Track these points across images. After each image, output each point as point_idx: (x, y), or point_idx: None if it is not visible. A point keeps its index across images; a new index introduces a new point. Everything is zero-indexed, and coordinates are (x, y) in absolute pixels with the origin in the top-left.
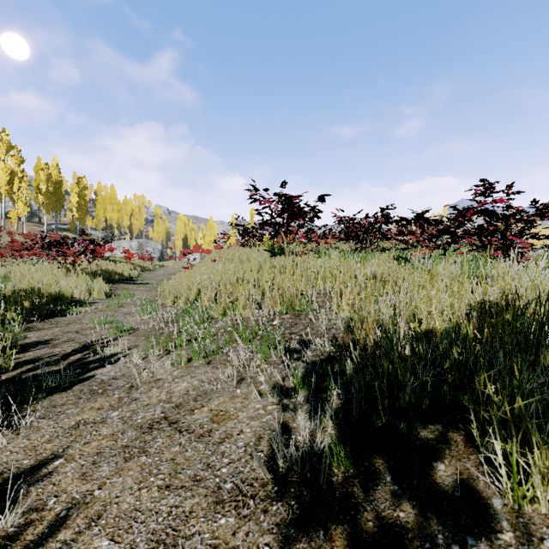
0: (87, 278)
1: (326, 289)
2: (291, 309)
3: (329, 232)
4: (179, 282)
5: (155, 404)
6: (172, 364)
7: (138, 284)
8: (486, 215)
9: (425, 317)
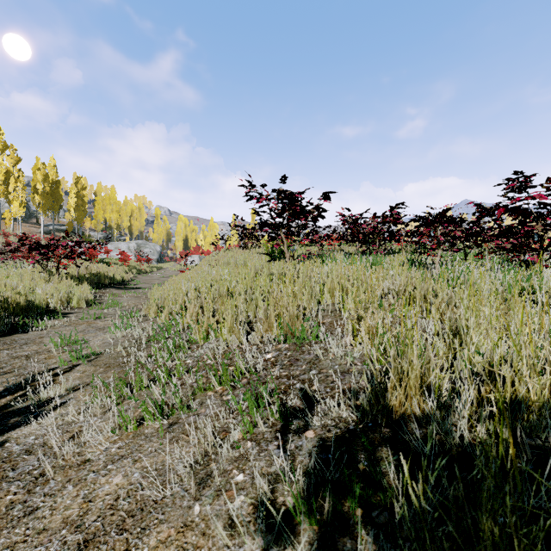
0: (72, 283)
1: (335, 306)
2: (290, 336)
3: (333, 233)
4: (166, 290)
5: (54, 531)
6: (114, 430)
7: (129, 289)
8: (520, 214)
9: (509, 378)
